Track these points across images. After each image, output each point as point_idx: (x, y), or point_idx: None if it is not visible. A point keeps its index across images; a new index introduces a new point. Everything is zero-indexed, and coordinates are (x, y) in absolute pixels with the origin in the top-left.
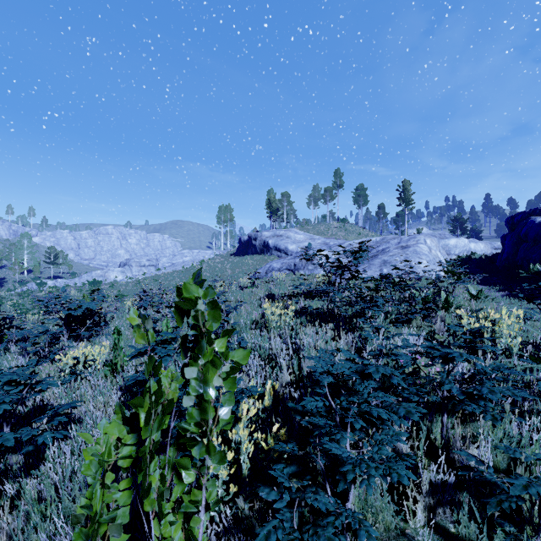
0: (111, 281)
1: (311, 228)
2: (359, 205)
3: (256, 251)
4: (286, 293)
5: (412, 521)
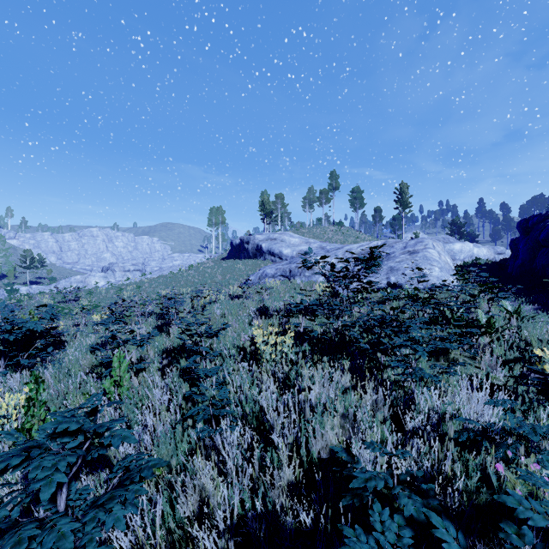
0: (92, 287)
1: (306, 231)
2: (355, 208)
3: (249, 255)
4: (282, 306)
5: None
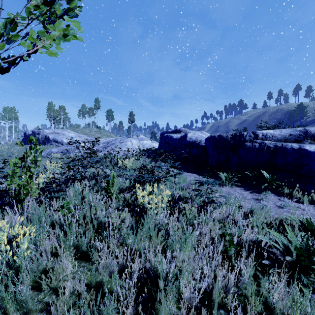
0: None
1: (80, 130)
2: (109, 120)
3: (39, 142)
4: None
5: (85, 192)
